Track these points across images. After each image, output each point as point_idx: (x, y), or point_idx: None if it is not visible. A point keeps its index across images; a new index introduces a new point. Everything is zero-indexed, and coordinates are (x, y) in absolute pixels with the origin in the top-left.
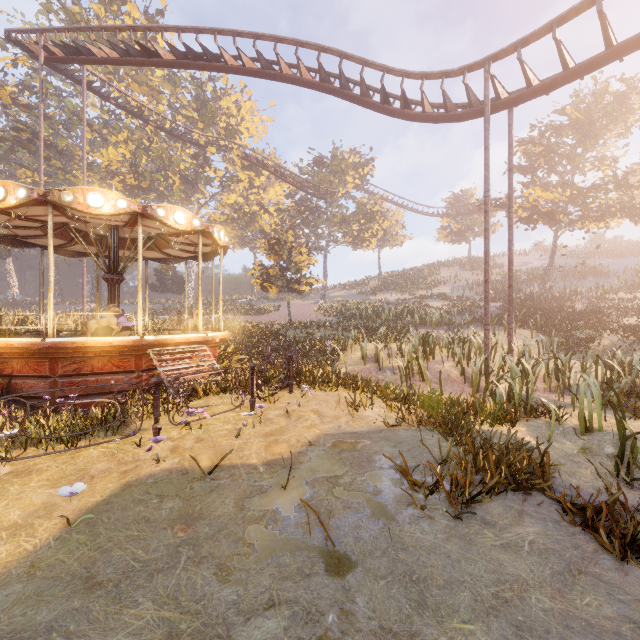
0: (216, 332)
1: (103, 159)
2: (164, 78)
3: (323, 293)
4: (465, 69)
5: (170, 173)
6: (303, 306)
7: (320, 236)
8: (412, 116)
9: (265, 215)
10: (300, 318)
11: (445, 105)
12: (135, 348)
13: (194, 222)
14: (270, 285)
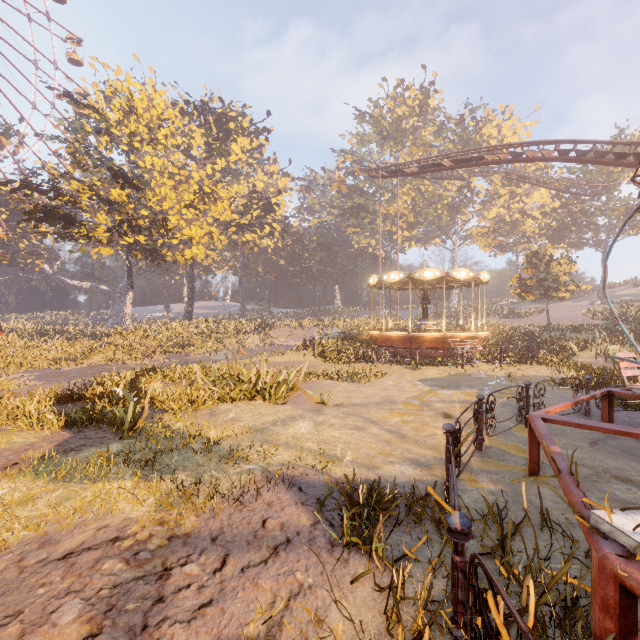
0: (481, 332)
1: (394, 210)
2: (434, 133)
3: (601, 293)
4: None
5: (439, 205)
6: (572, 308)
7: (599, 230)
8: None
9: (528, 219)
10: (563, 321)
11: None
12: (442, 338)
13: (469, 274)
14: (527, 294)
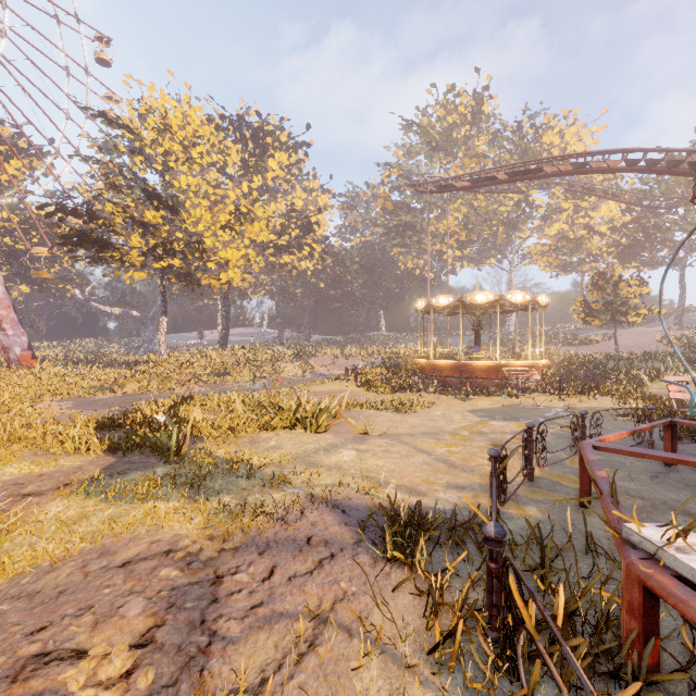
0: (539, 360)
1: (444, 227)
2: (489, 142)
3: (678, 318)
4: None
5: (494, 222)
6: (645, 334)
7: (676, 246)
8: None
9: (595, 236)
10: (633, 349)
11: None
12: (496, 367)
13: (526, 297)
14: (592, 319)
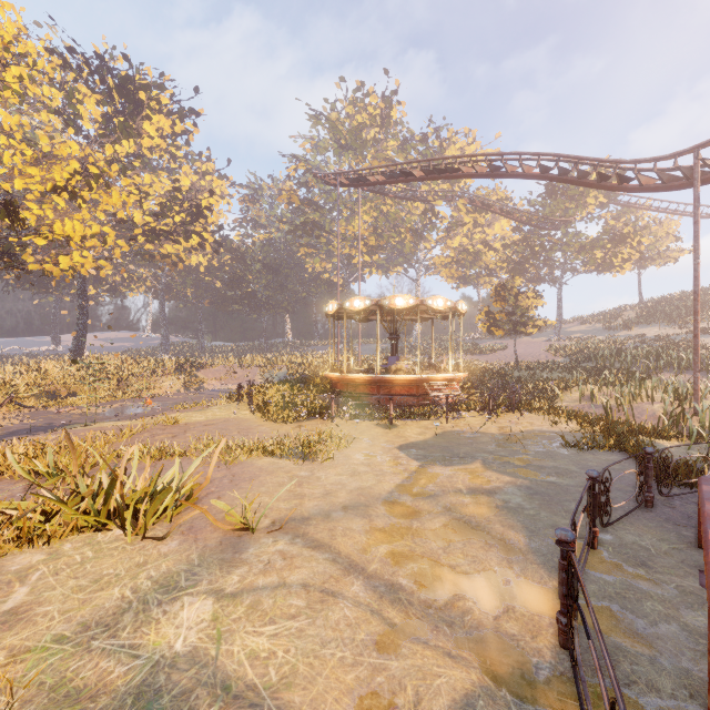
0: (459, 373)
1: (354, 230)
2: (397, 148)
3: (557, 330)
4: (675, 156)
5: (402, 229)
6: (532, 344)
7: (554, 266)
8: (629, 189)
9: (490, 251)
10: (527, 358)
11: (661, 180)
12: (417, 382)
13: (447, 303)
14: (496, 329)
